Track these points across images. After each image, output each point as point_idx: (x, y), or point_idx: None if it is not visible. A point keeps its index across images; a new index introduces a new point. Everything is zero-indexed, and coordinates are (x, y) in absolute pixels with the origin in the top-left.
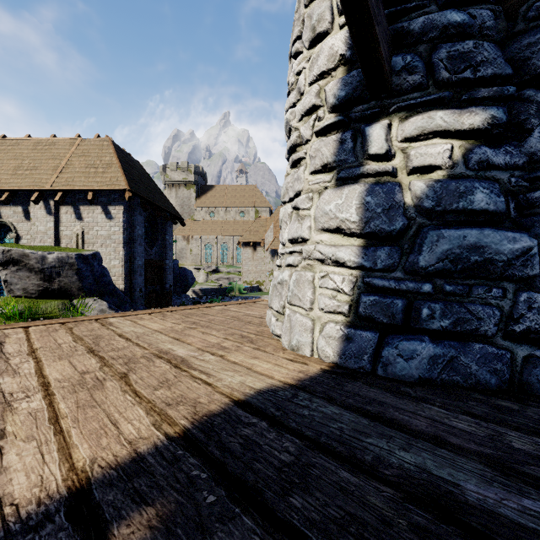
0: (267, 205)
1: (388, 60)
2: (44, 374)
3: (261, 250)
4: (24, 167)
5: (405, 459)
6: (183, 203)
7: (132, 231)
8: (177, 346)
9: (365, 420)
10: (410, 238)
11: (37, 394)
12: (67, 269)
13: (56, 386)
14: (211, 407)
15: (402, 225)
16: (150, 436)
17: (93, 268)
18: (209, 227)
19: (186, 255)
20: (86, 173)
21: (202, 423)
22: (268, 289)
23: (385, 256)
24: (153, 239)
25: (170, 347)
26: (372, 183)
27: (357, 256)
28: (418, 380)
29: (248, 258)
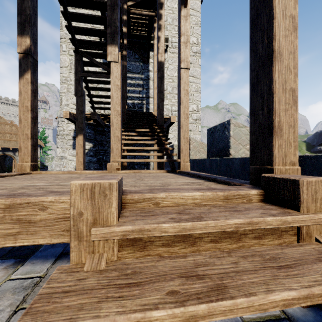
0: None
1: None
2: None
3: None
4: None
5: None
6: None
7: None
8: None
9: None
10: None
11: None
12: None
13: None
14: None
15: None
16: None
17: None
18: None
19: None
20: None
21: None
22: None
23: None
24: None
25: None
26: None
27: None
28: None
29: None
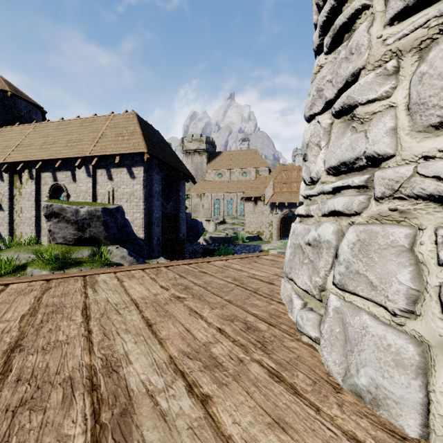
0: (266, 165)
1: None
2: None
3: (261, 204)
4: (73, 140)
5: None
6: (197, 168)
7: (151, 188)
8: (141, 346)
9: None
10: None
11: None
12: (96, 221)
13: None
14: None
15: None
16: None
17: (116, 220)
18: (217, 186)
19: (199, 209)
20: (115, 141)
21: None
22: (268, 239)
23: None
24: (170, 195)
25: (129, 348)
26: None
27: None
28: None
29: (250, 211)
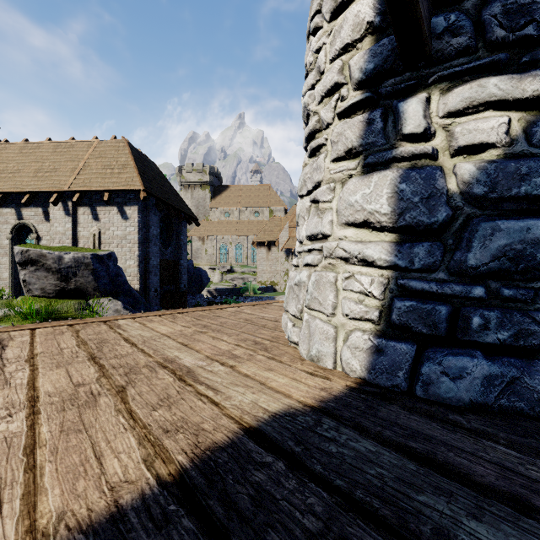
0: (282, 205)
1: (427, 20)
2: (37, 385)
3: (275, 250)
4: (44, 169)
5: (479, 534)
6: (198, 204)
7: (147, 231)
8: (184, 353)
9: (412, 464)
10: (455, 232)
11: (21, 412)
12: (83, 269)
13: (44, 402)
14: (216, 437)
15: (445, 216)
16: (138, 479)
17: (108, 268)
18: (224, 227)
19: (201, 255)
20: (102, 174)
21: (204, 461)
22: (283, 290)
23: (424, 254)
24: (168, 239)
25: (177, 354)
26: (407, 168)
27: (389, 254)
28: (468, 404)
29: (262, 258)
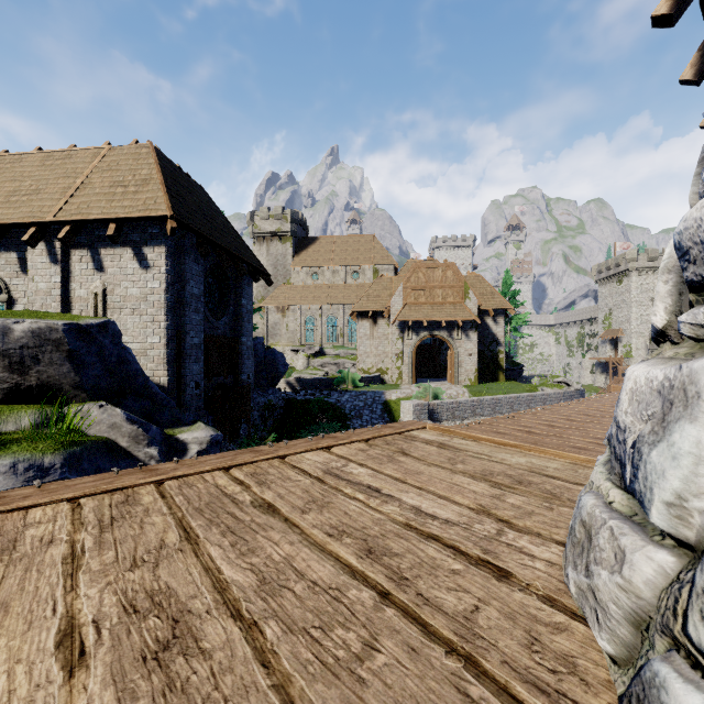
0: (391, 261)
1: None
2: None
3: (383, 323)
4: (22, 191)
5: None
6: (277, 262)
7: (182, 289)
8: None
9: None
10: None
11: None
12: (51, 351)
13: None
14: None
15: None
16: None
17: (102, 349)
18: (311, 293)
19: (280, 332)
20: (109, 195)
21: None
22: (395, 381)
23: None
24: (222, 303)
25: None
26: None
27: None
28: None
29: (365, 335)
